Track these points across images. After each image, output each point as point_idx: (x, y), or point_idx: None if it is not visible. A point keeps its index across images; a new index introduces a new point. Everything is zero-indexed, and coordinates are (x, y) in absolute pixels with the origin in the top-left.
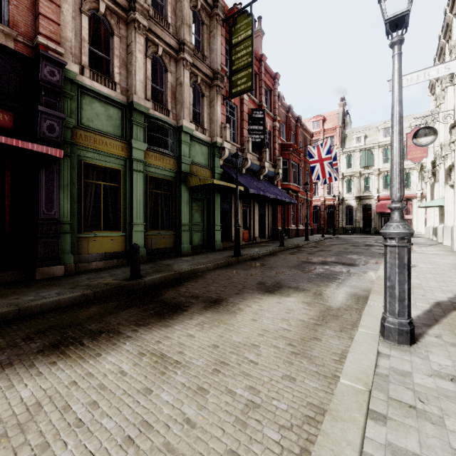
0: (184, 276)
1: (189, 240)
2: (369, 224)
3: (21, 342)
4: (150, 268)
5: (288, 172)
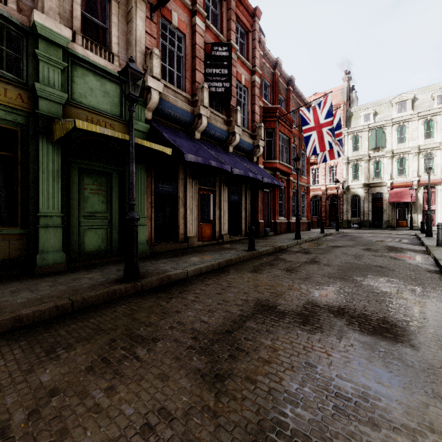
0: None
1: (61, 244)
2: (380, 216)
3: None
4: None
5: (273, 145)
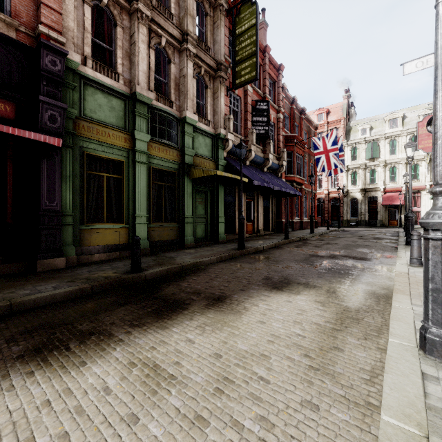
0: (186, 269)
1: (192, 232)
2: (375, 216)
3: (3, 344)
4: (152, 260)
5: (292, 164)
